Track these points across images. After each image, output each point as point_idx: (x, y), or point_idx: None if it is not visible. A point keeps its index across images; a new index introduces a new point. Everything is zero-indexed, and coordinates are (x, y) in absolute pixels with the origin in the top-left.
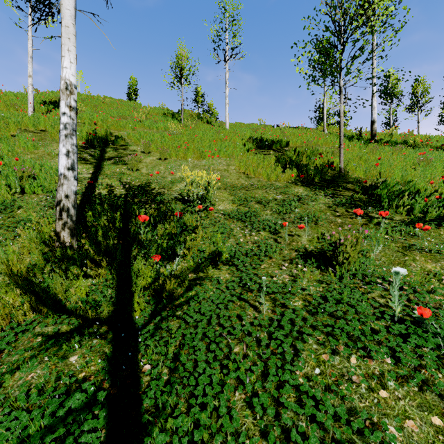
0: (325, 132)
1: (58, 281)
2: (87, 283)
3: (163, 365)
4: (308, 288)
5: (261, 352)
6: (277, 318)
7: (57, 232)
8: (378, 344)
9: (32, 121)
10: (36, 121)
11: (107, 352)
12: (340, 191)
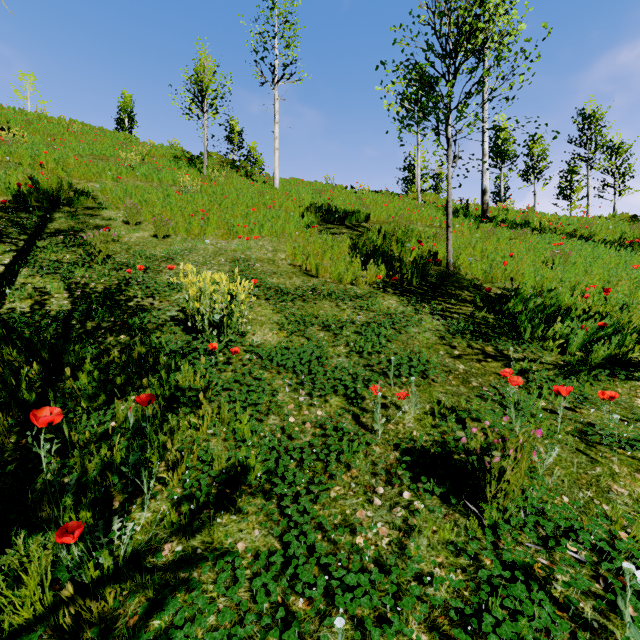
0: (419, 201)
1: None
2: None
3: None
4: (438, 599)
5: None
6: None
7: None
8: None
9: None
10: None
11: None
12: (454, 304)
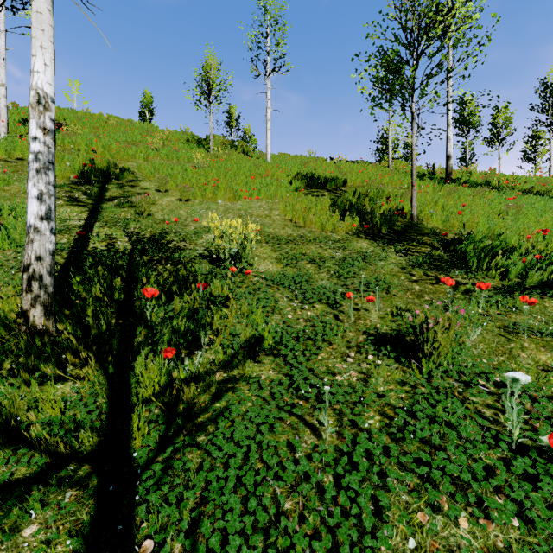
0: (390, 168)
1: (15, 394)
2: (65, 389)
3: (174, 536)
4: (387, 397)
5: (326, 513)
6: (346, 451)
7: (24, 310)
8: (495, 491)
9: (4, 146)
10: (9, 145)
11: (85, 518)
12: (415, 246)
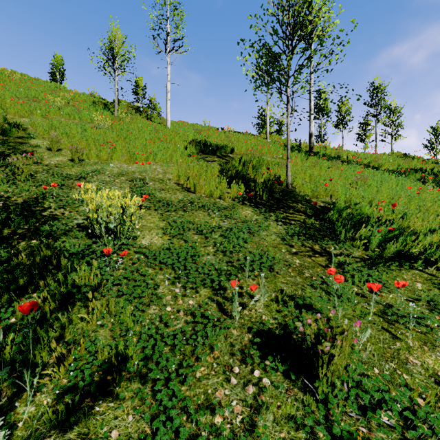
0: (268, 140)
1: None
2: None
3: None
4: None
5: None
6: None
7: None
8: None
9: None
10: None
11: None
12: (292, 213)
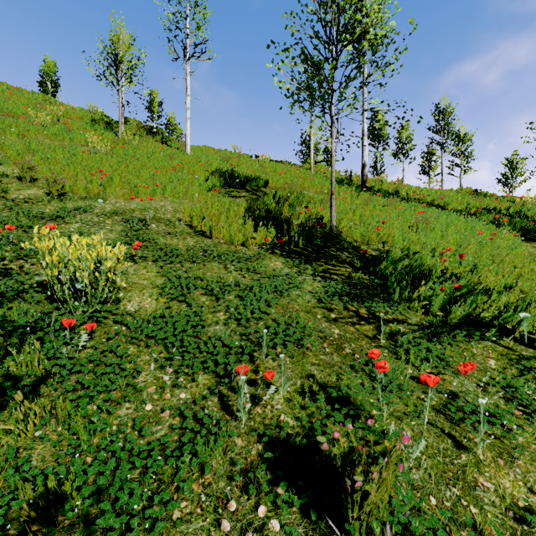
0: (312, 171)
1: None
2: None
3: None
4: None
5: None
6: None
7: None
8: None
9: None
10: None
11: None
12: (334, 265)
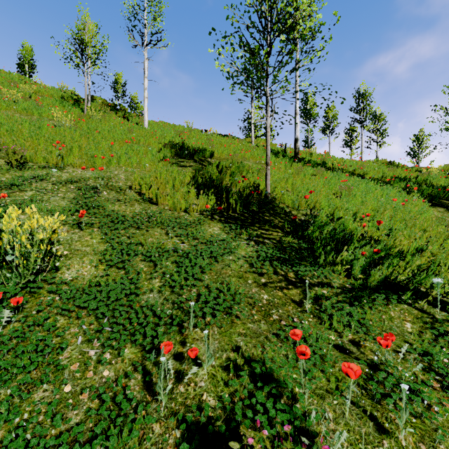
0: (253, 144)
1: None
2: None
3: None
4: None
5: None
6: None
7: None
8: None
9: None
10: None
11: None
12: (267, 230)
